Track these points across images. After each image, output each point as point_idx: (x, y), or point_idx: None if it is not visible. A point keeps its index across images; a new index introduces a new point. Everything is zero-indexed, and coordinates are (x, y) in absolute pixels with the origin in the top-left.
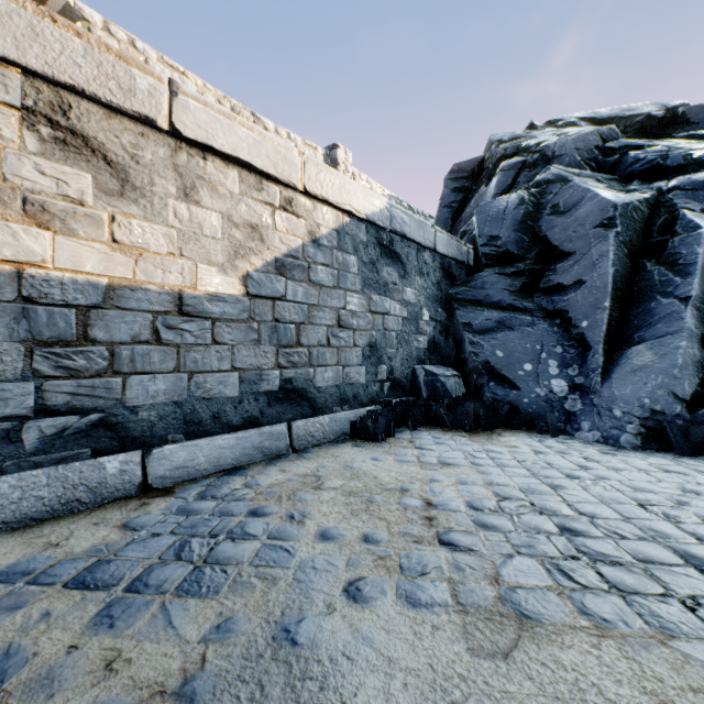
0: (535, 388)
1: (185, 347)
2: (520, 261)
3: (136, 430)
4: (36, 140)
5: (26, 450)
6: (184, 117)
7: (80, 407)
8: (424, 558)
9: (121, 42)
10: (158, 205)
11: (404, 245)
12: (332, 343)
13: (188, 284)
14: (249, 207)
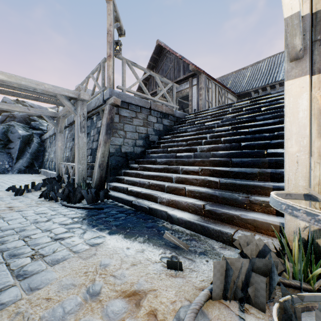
0: (2, 167)
1: None
2: (3, 141)
3: None
4: None
5: None
6: None
7: None
8: None
9: None
10: None
11: None
12: None
13: None
14: None
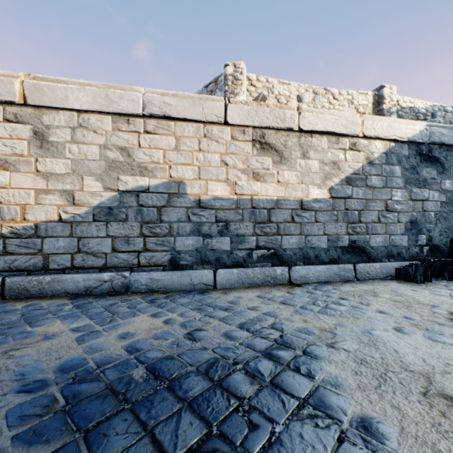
0: None
1: (303, 224)
2: None
3: (285, 258)
4: (256, 150)
5: (253, 260)
6: (303, 122)
7: (268, 247)
8: (442, 330)
9: (262, 82)
10: (293, 163)
11: (442, 150)
12: (381, 221)
13: (304, 195)
14: (331, 153)
